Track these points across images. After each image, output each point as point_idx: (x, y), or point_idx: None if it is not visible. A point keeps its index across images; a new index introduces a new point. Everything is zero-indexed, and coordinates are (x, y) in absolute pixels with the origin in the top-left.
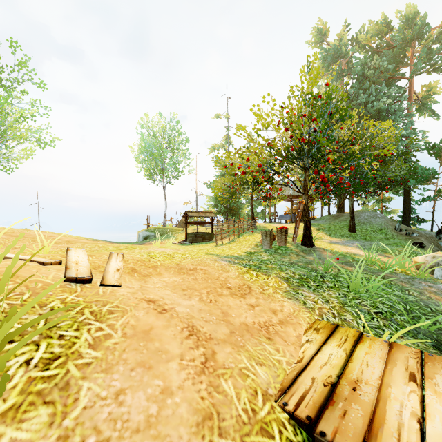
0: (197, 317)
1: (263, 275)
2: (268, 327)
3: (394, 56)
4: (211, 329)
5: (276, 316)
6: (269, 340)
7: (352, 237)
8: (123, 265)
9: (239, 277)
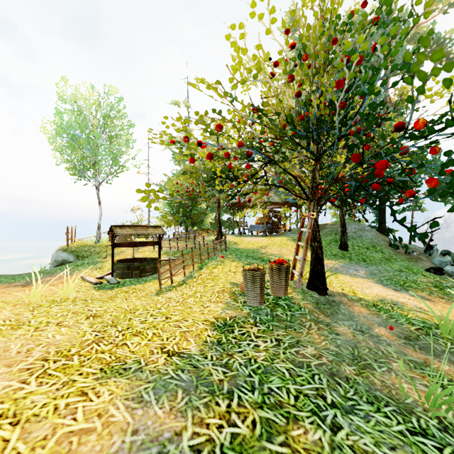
0: None
1: None
2: None
3: None
4: None
5: None
6: None
7: (348, 258)
8: None
9: None
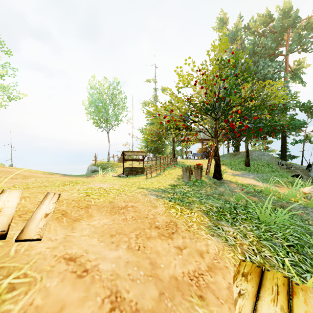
0: (122, 275)
1: (186, 209)
2: (198, 278)
3: (275, 39)
4: (138, 292)
5: (204, 260)
6: (201, 299)
7: (248, 170)
8: (55, 208)
9: (166, 214)
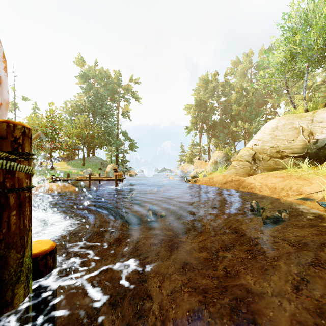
0: None
1: None
2: None
3: (112, 90)
4: None
5: None
6: None
7: (81, 167)
8: None
9: None
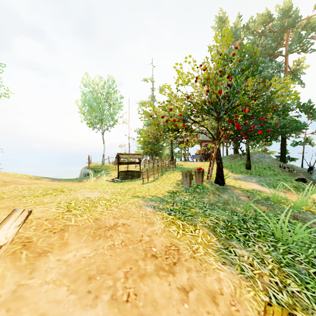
0: None
1: (189, 225)
2: None
3: (275, 39)
4: None
5: (218, 310)
6: None
7: (249, 174)
8: (16, 234)
9: (165, 233)
